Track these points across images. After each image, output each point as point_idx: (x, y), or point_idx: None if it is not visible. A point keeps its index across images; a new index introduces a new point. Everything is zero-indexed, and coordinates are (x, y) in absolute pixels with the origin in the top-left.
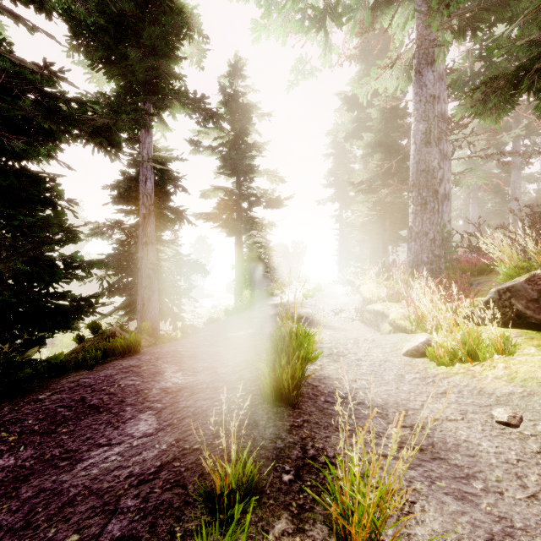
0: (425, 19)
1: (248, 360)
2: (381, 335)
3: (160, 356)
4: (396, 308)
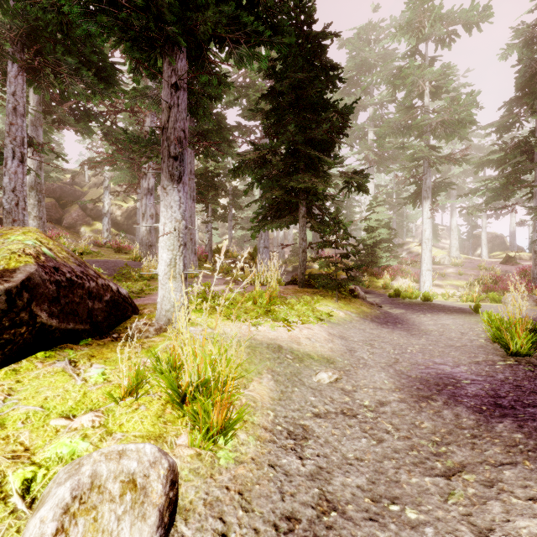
0: None
1: None
2: None
3: None
4: None
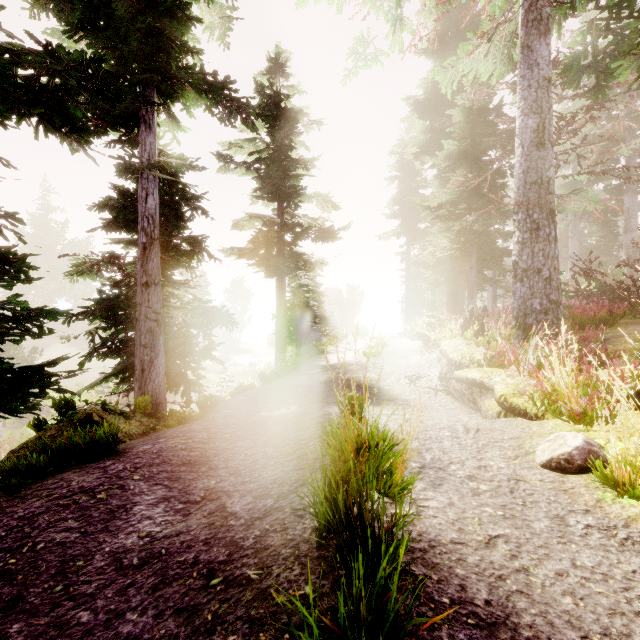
0: None
1: (283, 481)
2: (484, 418)
3: (142, 463)
4: (500, 377)
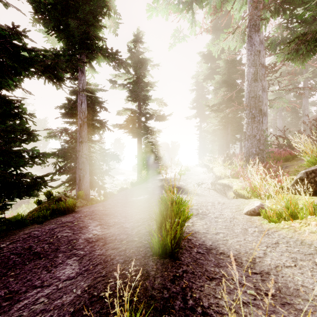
0: (255, 1)
1: (144, 218)
2: (228, 199)
3: (87, 214)
4: (236, 182)
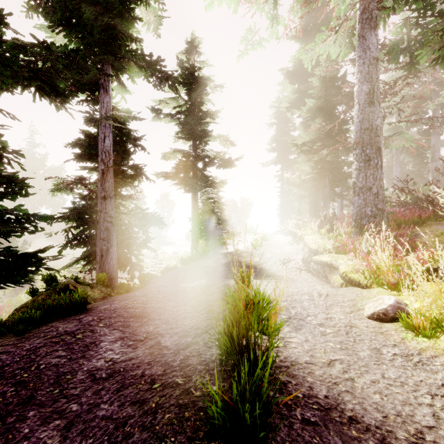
0: None
1: (198, 326)
2: (332, 287)
3: (104, 316)
4: (343, 260)
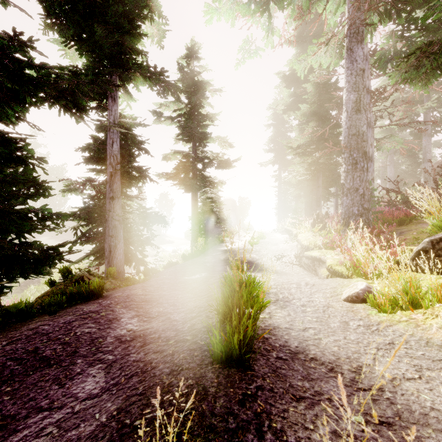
0: None
1: (200, 306)
2: (319, 279)
3: (120, 300)
4: (331, 255)
